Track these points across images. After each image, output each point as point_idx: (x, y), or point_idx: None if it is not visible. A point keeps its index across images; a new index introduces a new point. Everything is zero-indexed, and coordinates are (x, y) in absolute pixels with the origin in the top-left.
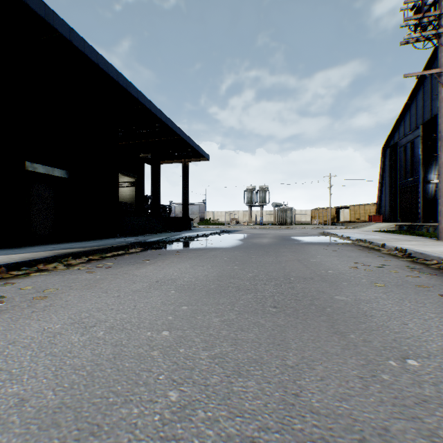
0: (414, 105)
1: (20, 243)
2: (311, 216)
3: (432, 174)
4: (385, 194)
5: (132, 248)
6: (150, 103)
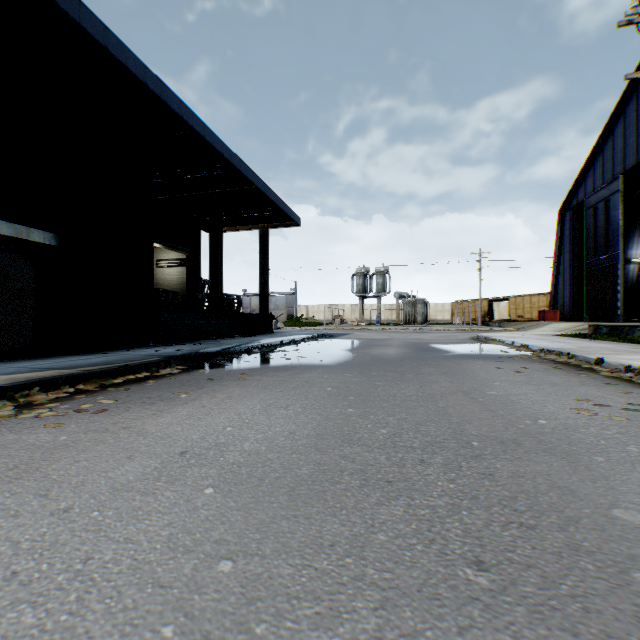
0: (610, 145)
1: None
2: (452, 312)
3: (633, 250)
4: (563, 280)
5: (166, 366)
6: (203, 126)
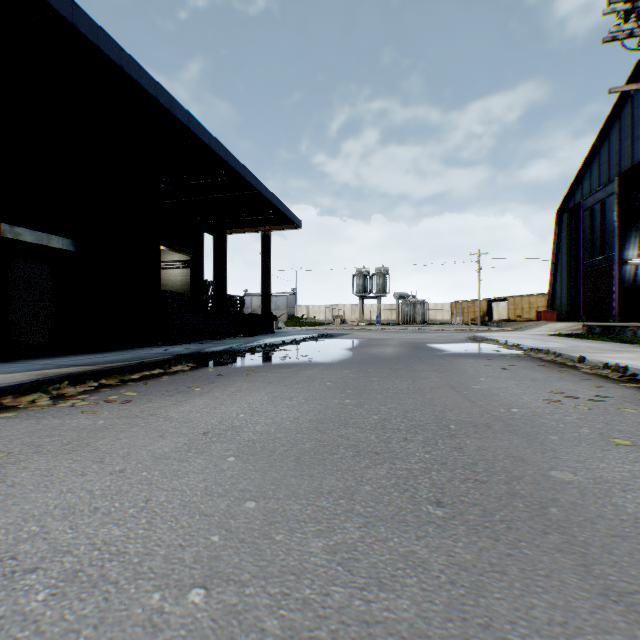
0: (606, 148)
1: None
2: (451, 312)
3: (630, 251)
4: (560, 280)
5: (177, 364)
6: (209, 136)
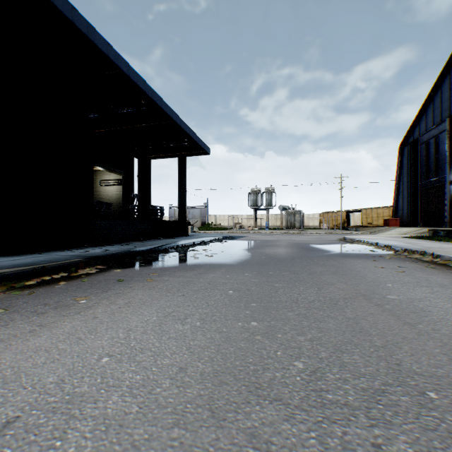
0: (439, 96)
1: None
2: (320, 220)
3: None
4: (402, 196)
5: (86, 266)
6: (128, 67)
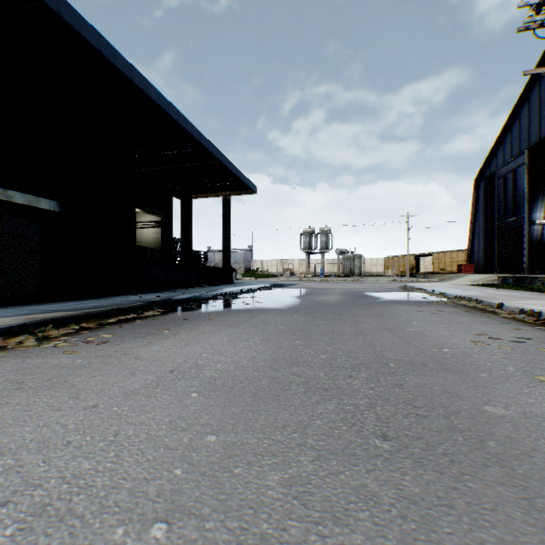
0: (517, 125)
1: None
2: (384, 265)
3: (537, 213)
4: (478, 238)
5: (149, 309)
6: (177, 113)
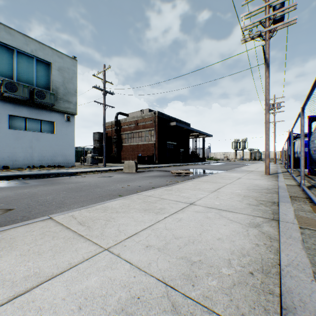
0: None
1: (179, 163)
2: (280, 155)
3: None
4: None
5: (197, 164)
6: (197, 130)
